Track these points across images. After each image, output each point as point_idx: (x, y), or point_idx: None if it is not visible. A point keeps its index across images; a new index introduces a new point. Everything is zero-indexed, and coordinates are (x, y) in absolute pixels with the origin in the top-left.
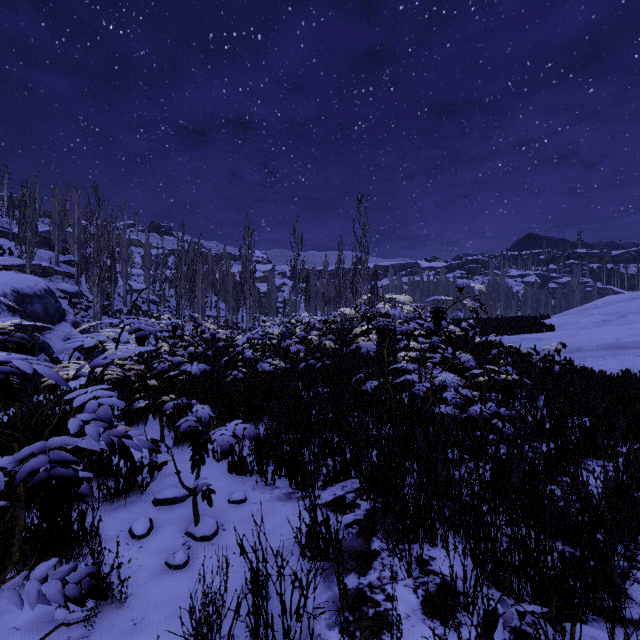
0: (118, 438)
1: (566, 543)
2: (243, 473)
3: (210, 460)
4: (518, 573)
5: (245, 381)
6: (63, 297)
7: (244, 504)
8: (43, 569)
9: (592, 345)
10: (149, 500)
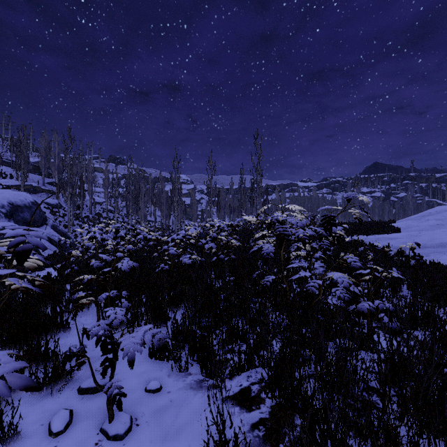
0: None
1: None
2: (161, 358)
3: None
4: None
5: (170, 271)
6: (47, 207)
7: (159, 393)
8: None
9: (433, 243)
10: (75, 387)
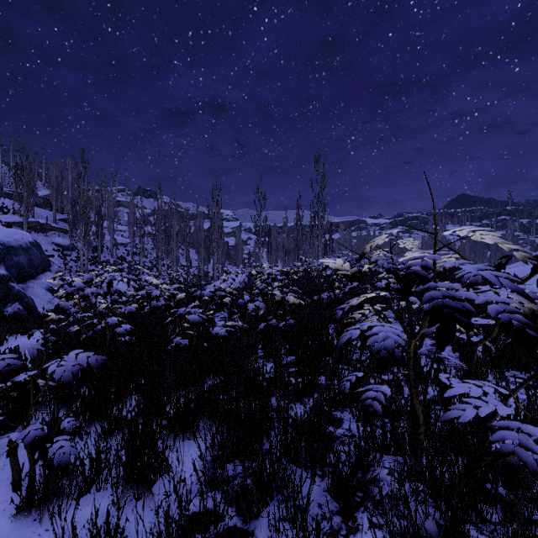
0: None
1: None
2: None
3: None
4: None
5: (192, 348)
6: (56, 250)
7: None
8: None
9: None
10: None
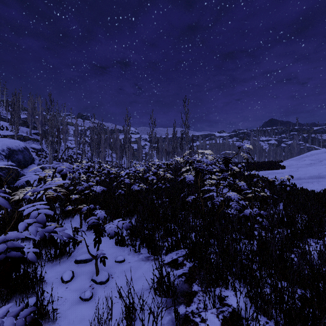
0: (48, 233)
1: (300, 287)
2: (123, 245)
3: (106, 238)
4: (276, 308)
5: (125, 195)
6: (33, 151)
7: (123, 263)
8: (3, 310)
9: (305, 176)
10: (72, 260)
